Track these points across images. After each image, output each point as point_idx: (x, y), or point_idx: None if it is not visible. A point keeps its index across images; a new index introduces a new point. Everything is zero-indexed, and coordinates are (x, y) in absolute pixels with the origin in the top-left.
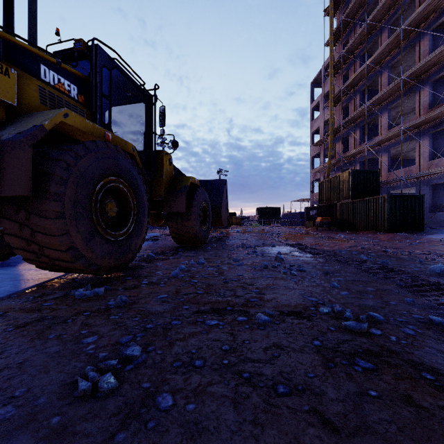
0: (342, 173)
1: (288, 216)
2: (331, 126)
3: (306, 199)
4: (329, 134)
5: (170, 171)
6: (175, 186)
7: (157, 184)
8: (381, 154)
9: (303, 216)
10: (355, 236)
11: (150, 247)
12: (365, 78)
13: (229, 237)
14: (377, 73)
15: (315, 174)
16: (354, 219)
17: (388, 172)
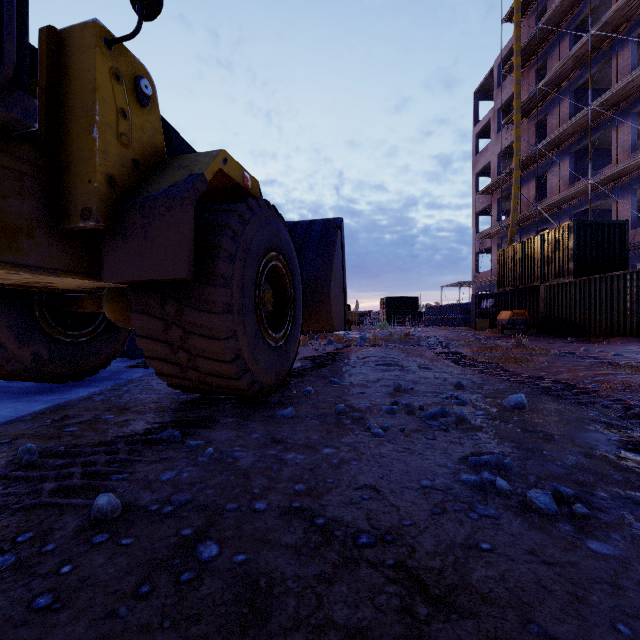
0: (551, 230)
1: (437, 310)
2: (517, 155)
3: (467, 282)
4: (514, 168)
5: (141, 126)
6: (158, 180)
7: (74, 162)
8: (618, 197)
9: (465, 309)
10: (620, 351)
11: (104, 400)
12: (589, 60)
13: (349, 357)
14: (608, 52)
15: (481, 241)
16: (580, 314)
17: (633, 229)
